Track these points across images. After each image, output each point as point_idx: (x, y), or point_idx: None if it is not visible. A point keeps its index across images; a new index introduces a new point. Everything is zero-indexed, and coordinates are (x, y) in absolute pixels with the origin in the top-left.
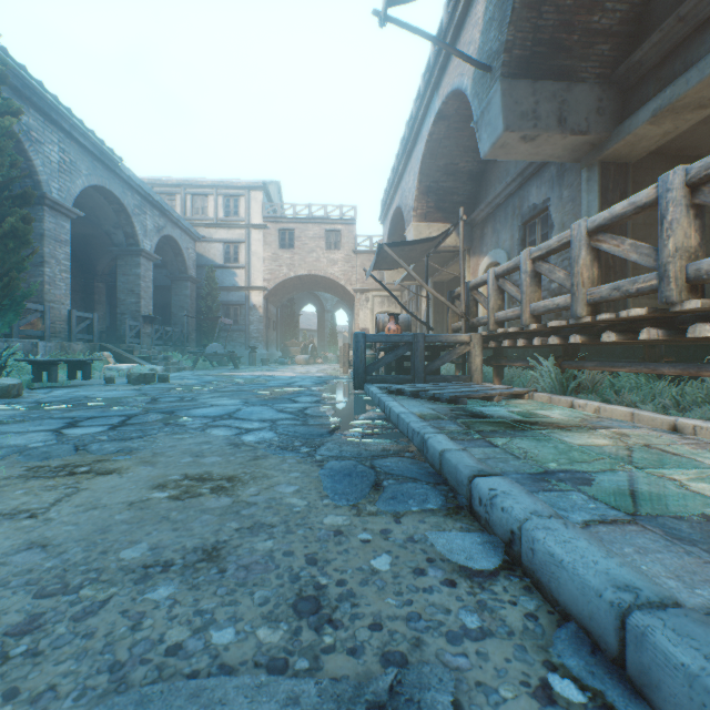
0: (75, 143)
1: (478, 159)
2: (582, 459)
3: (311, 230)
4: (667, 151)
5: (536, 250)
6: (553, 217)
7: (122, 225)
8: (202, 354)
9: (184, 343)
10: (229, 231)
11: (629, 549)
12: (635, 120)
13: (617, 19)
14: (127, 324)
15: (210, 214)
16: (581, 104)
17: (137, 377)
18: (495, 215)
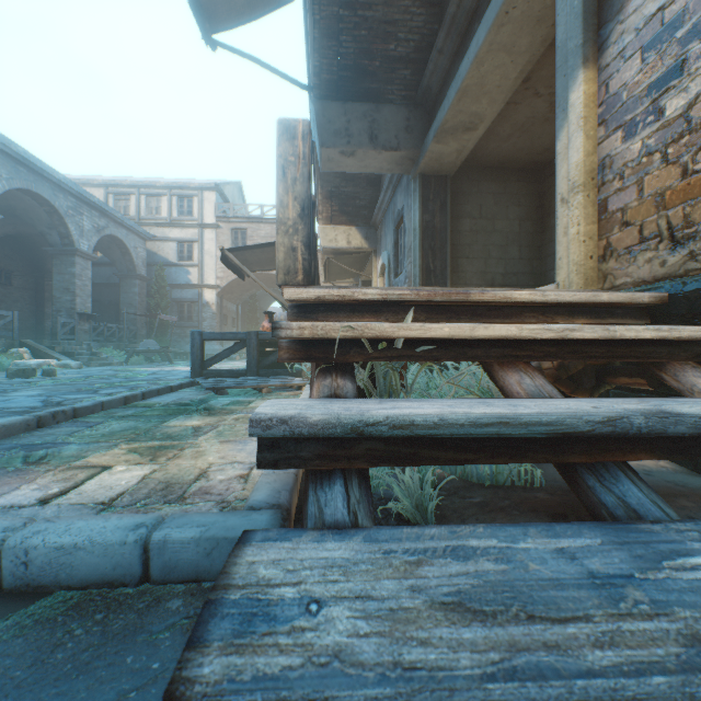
0: None
1: None
2: (114, 435)
3: (263, 229)
4: (490, 164)
5: None
6: (405, 224)
7: (56, 226)
8: (135, 350)
9: (124, 339)
10: (182, 230)
11: None
12: (428, 139)
13: (412, 47)
14: (58, 321)
15: (164, 214)
16: (391, 123)
17: (15, 372)
18: (385, 219)
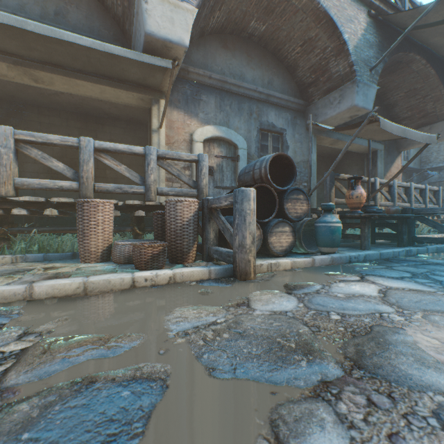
0: None
1: (217, 26)
2: None
3: None
4: None
5: (399, 183)
6: (288, 143)
7: None
8: None
9: None
10: None
11: None
12: (332, 135)
13: None
14: None
15: None
16: None
17: None
18: (223, 96)
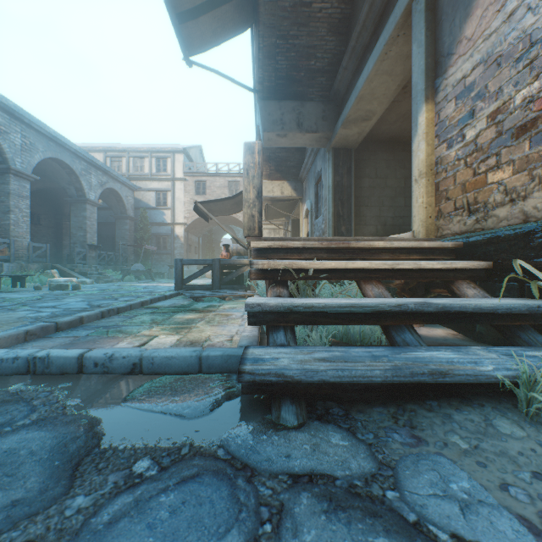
0: (34, 131)
1: None
2: (148, 322)
3: (218, 181)
4: (383, 139)
5: None
6: (322, 181)
7: (73, 183)
8: (128, 271)
9: (119, 263)
10: (159, 183)
11: (47, 341)
12: (337, 125)
13: (326, 63)
14: (75, 250)
15: (146, 171)
16: (312, 114)
17: (55, 286)
18: (308, 176)
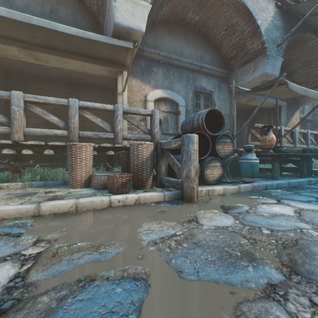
0: None
1: (164, 17)
2: None
3: None
4: None
5: (299, 130)
6: (215, 101)
7: None
8: None
9: None
10: None
11: None
12: (248, 95)
13: None
14: None
15: None
16: None
17: None
18: (168, 68)
